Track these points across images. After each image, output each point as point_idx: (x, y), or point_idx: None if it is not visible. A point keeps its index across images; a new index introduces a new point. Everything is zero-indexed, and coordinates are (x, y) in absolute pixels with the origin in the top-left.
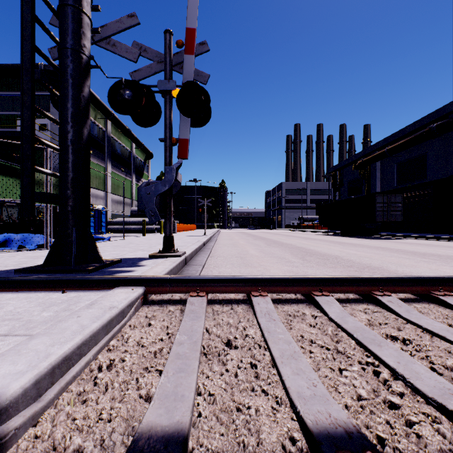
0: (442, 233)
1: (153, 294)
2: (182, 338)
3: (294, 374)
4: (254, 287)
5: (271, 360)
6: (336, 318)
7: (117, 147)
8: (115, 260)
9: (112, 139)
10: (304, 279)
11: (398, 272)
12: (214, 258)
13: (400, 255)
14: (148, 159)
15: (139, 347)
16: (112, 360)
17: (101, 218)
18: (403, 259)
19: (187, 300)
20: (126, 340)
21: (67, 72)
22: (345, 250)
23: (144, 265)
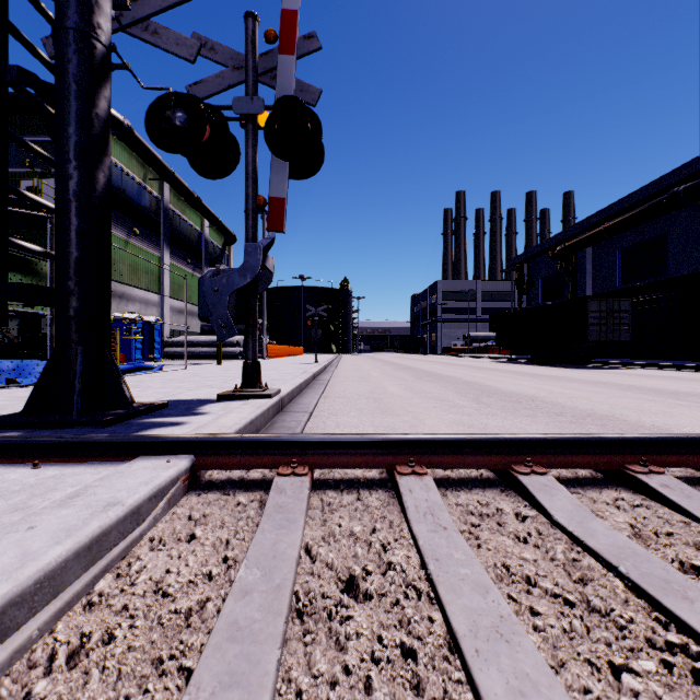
0: (692, 359)
1: (210, 469)
2: (250, 577)
3: (512, 693)
4: (401, 455)
5: (448, 638)
6: (570, 525)
7: (179, 225)
8: (156, 403)
9: (172, 212)
10: (496, 442)
11: (644, 425)
12: (329, 400)
13: (638, 394)
14: (229, 245)
15: (156, 599)
16: (83, 638)
17: (153, 336)
18: (645, 401)
19: (273, 483)
20: (132, 579)
21: (67, 71)
22: (543, 386)
23: (206, 412)
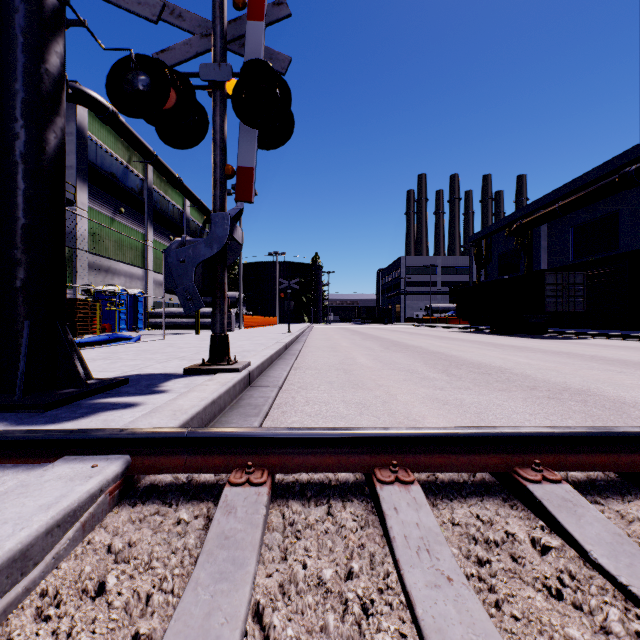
0: None
1: (147, 474)
2: None
3: None
4: (380, 455)
5: None
6: (619, 571)
7: (162, 205)
8: (115, 379)
9: (156, 192)
10: (495, 438)
11: (627, 401)
12: (299, 372)
13: (604, 365)
14: (209, 223)
15: None
16: None
17: (137, 307)
18: (615, 373)
19: (221, 497)
20: None
21: (13, 21)
22: (508, 356)
23: (167, 389)
